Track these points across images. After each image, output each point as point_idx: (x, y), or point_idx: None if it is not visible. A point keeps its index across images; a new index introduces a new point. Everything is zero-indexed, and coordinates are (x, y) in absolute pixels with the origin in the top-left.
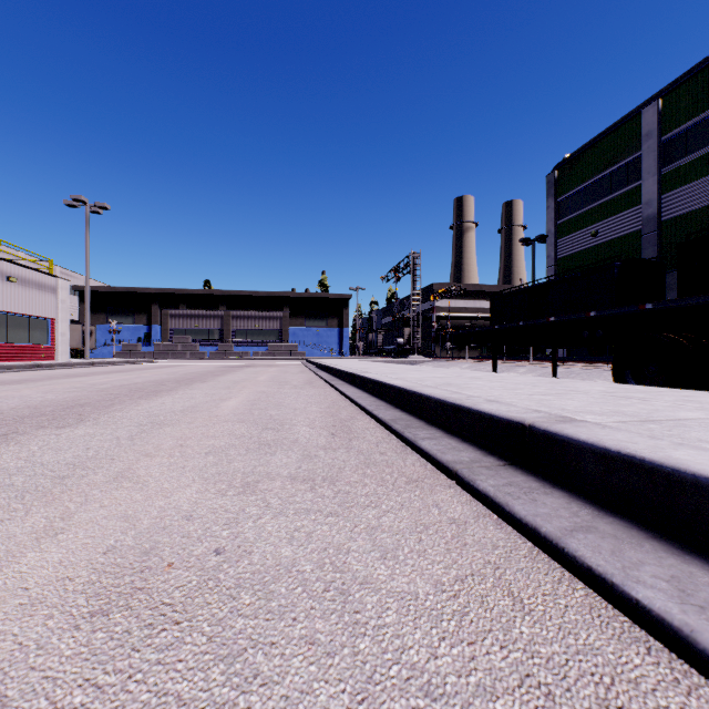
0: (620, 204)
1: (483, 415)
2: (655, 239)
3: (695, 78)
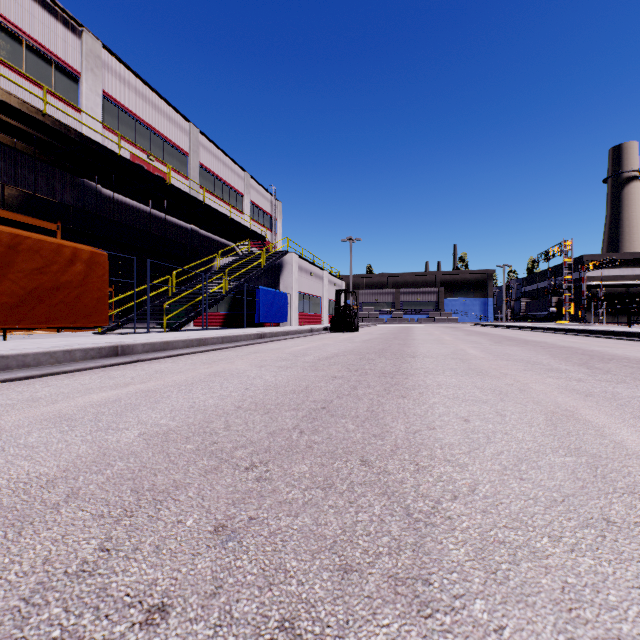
0: None
1: (606, 331)
2: None
3: None
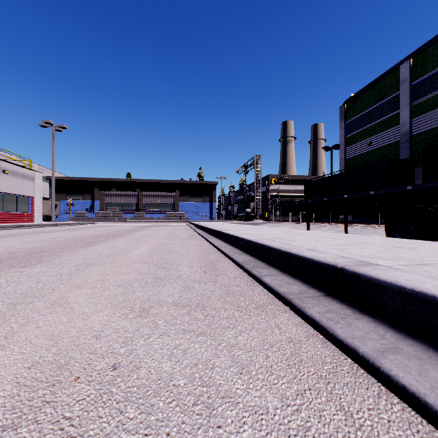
0: (386, 125)
1: (307, 260)
2: (407, 147)
3: (433, 45)
